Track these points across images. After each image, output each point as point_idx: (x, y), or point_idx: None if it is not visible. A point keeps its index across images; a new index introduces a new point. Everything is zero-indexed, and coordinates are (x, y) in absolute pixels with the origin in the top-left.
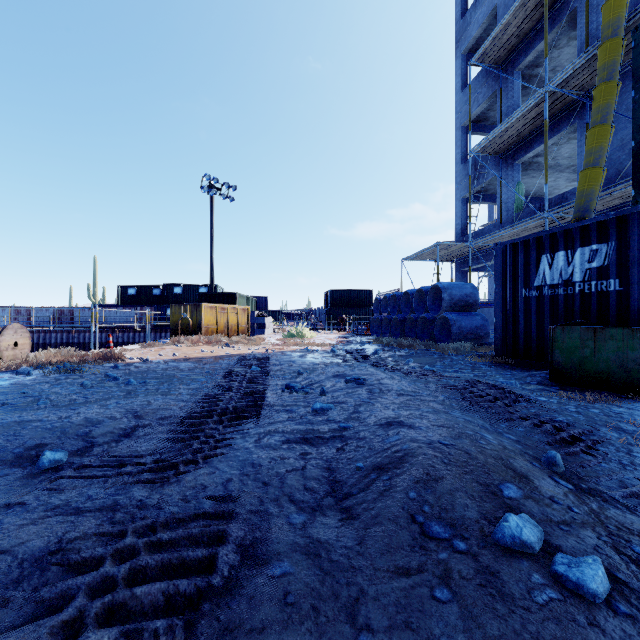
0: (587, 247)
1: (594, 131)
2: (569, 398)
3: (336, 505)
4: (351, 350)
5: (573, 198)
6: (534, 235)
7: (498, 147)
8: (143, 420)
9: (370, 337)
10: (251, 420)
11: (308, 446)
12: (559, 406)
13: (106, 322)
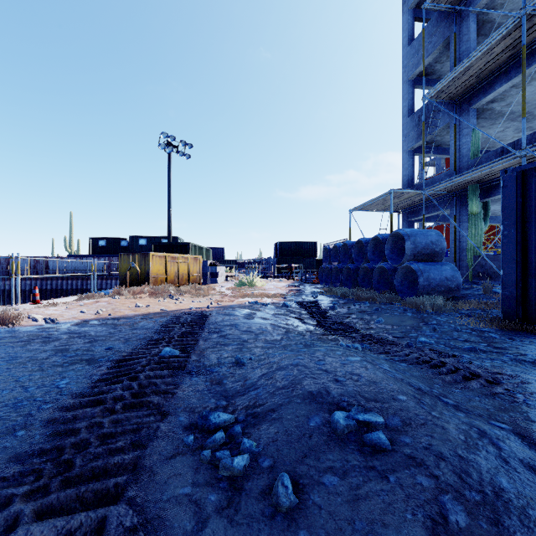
0: None
1: None
2: None
3: None
4: (304, 303)
5: None
6: None
7: (454, 91)
8: None
9: (319, 286)
10: None
11: None
12: None
13: (77, 270)
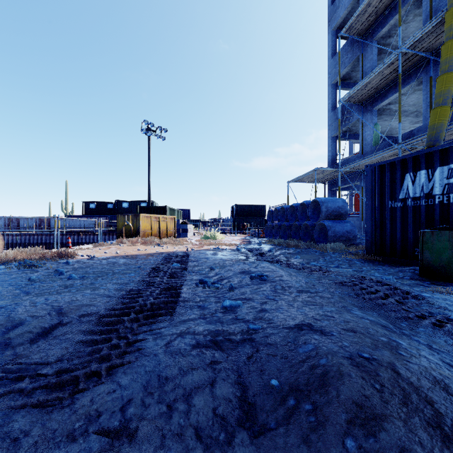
0: (446, 166)
1: (443, 78)
2: (447, 293)
3: (251, 445)
4: (251, 249)
5: (419, 134)
6: (399, 158)
7: (361, 97)
8: (65, 317)
9: (264, 239)
10: (165, 317)
11: (218, 352)
12: (446, 303)
13: (74, 228)
